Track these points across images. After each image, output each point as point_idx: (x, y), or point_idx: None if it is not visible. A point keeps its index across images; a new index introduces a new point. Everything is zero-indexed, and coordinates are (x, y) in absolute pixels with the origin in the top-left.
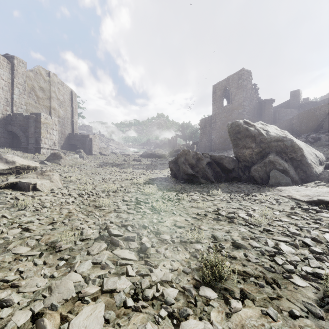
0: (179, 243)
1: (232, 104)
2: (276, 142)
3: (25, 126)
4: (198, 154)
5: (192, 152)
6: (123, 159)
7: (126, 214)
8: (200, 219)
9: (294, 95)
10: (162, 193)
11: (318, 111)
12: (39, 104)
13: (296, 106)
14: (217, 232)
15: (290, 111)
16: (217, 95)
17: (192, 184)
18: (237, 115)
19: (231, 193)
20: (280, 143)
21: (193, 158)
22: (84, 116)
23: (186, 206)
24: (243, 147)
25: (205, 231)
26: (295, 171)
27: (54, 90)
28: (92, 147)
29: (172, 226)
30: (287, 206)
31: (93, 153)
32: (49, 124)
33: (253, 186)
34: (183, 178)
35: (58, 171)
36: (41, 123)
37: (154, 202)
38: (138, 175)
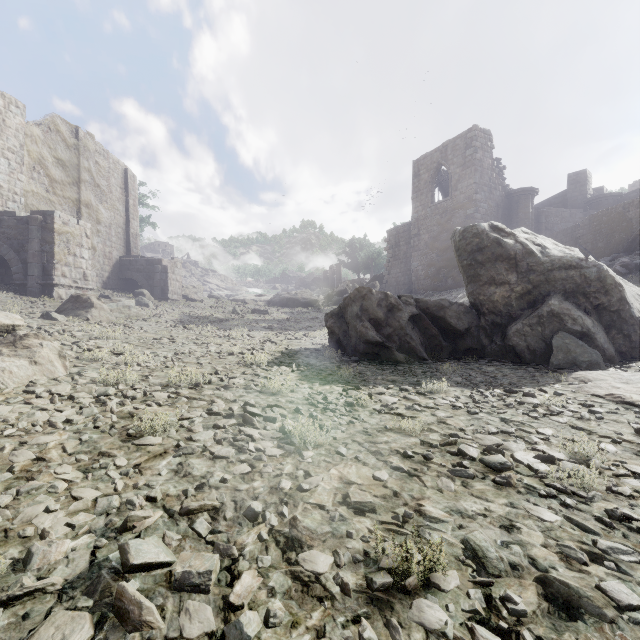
0: (364, 596)
1: (452, 197)
2: (565, 270)
3: (21, 238)
4: (391, 297)
5: (377, 293)
6: (232, 310)
7: (208, 459)
8: (415, 474)
9: (577, 181)
10: (309, 387)
11: (633, 210)
12: (55, 194)
13: (581, 204)
14: (477, 529)
15: (568, 214)
16: (423, 181)
17: (378, 365)
18: (462, 220)
19: (470, 386)
20: (573, 273)
21: (378, 306)
22: (154, 224)
23: (371, 426)
24: (490, 281)
25: (440, 523)
26: (607, 335)
27: (88, 166)
28: (167, 284)
29: (339, 505)
30: (622, 426)
31: (171, 298)
32: (73, 236)
33: (515, 369)
34: (356, 351)
35: (76, 335)
36: (55, 232)
37: (290, 417)
38: (258, 342)
